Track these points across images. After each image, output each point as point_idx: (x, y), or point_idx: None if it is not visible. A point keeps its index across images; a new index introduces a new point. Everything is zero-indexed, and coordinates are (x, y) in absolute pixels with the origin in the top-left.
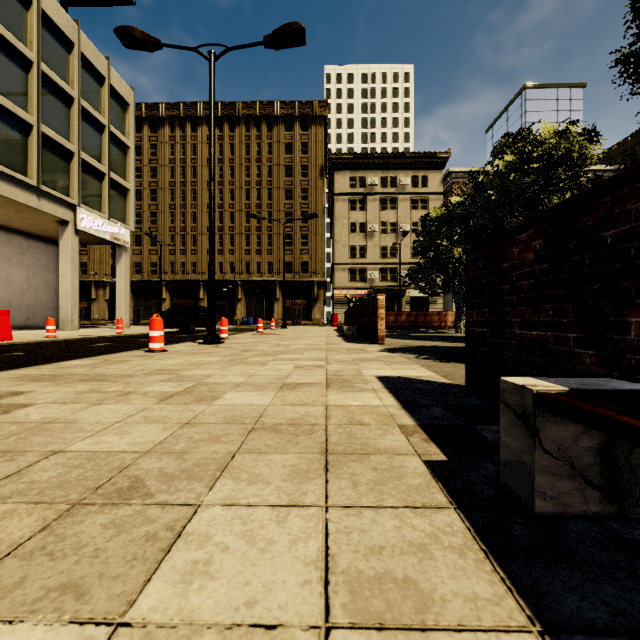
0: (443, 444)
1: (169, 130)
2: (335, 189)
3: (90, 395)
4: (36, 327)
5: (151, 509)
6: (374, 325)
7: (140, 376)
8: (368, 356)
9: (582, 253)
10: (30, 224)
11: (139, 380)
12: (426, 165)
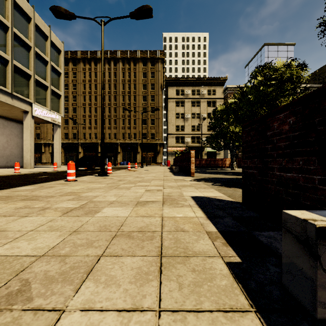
0: (236, 247)
1: (82, 65)
2: (168, 96)
3: (23, 210)
4: (11, 167)
5: (25, 316)
6: (189, 166)
7: (57, 197)
8: (186, 183)
9: (325, 125)
10: (8, 113)
11: (55, 199)
12: (215, 84)
